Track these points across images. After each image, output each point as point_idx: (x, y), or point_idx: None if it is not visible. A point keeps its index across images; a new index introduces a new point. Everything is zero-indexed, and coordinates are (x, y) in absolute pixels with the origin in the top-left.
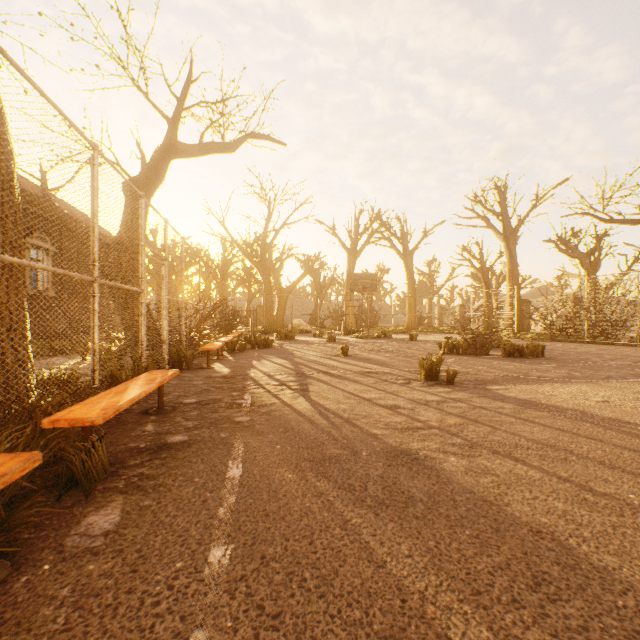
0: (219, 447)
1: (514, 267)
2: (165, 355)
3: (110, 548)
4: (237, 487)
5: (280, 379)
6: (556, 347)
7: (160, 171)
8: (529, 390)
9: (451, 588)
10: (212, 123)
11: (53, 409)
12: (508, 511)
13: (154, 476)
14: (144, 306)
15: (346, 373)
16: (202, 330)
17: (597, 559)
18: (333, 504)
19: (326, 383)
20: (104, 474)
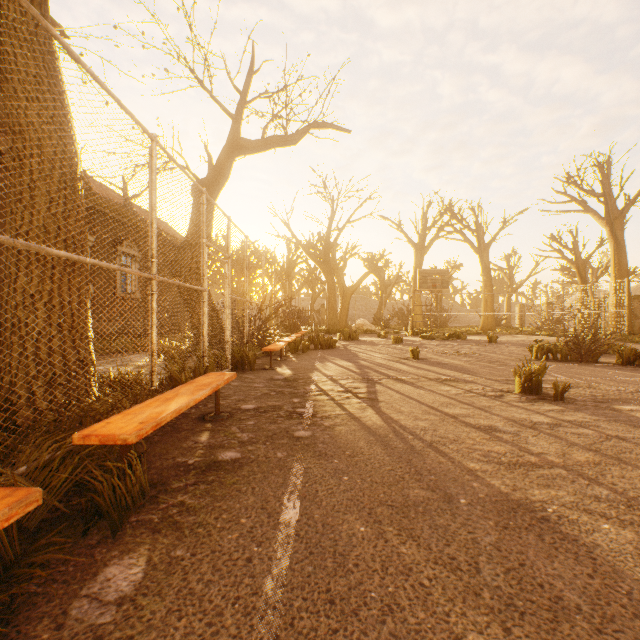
0: (274, 472)
1: (621, 257)
2: (228, 355)
3: (118, 632)
4: (292, 540)
5: (345, 384)
6: None
7: (224, 170)
8: None
9: None
10: (274, 115)
11: (100, 416)
12: None
13: (195, 509)
14: (206, 305)
15: (419, 380)
16: (265, 330)
17: None
18: (430, 595)
19: (397, 392)
20: (142, 499)
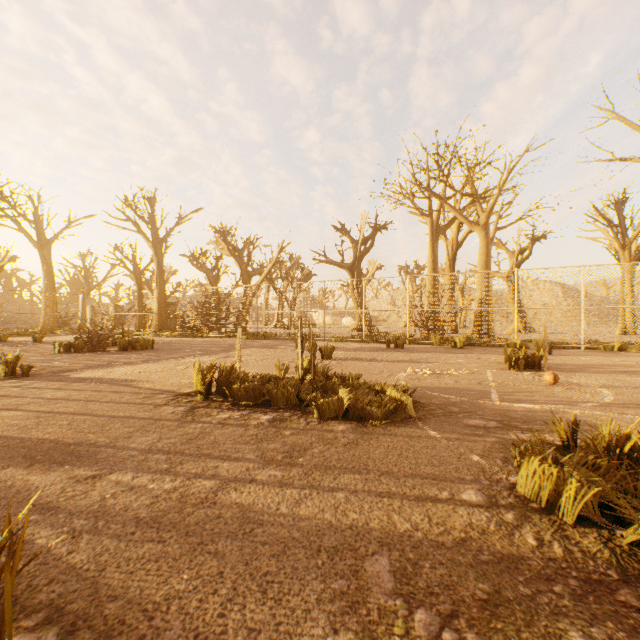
0: None
1: (162, 273)
2: None
3: None
4: None
5: None
6: (177, 341)
7: None
8: (99, 372)
9: None
10: None
11: None
12: None
13: None
14: None
15: None
16: None
17: (7, 434)
18: None
19: None
20: None
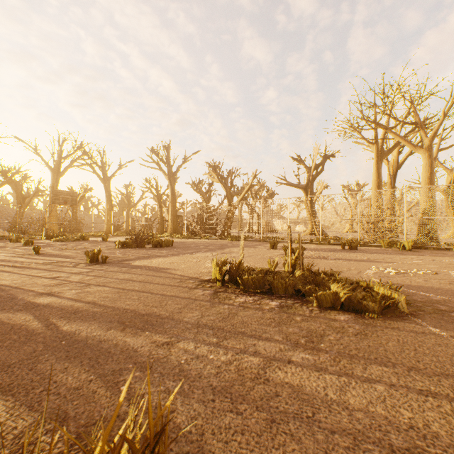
0: None
1: (174, 196)
2: None
3: None
4: None
5: None
6: (185, 241)
7: None
8: (145, 261)
9: (38, 321)
10: None
11: None
12: (83, 300)
13: None
14: None
15: (31, 264)
16: None
17: (104, 303)
18: None
19: (8, 272)
20: None
